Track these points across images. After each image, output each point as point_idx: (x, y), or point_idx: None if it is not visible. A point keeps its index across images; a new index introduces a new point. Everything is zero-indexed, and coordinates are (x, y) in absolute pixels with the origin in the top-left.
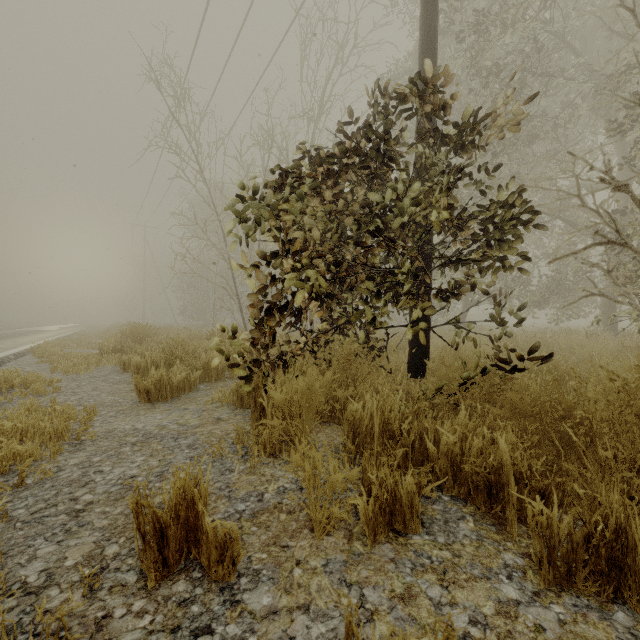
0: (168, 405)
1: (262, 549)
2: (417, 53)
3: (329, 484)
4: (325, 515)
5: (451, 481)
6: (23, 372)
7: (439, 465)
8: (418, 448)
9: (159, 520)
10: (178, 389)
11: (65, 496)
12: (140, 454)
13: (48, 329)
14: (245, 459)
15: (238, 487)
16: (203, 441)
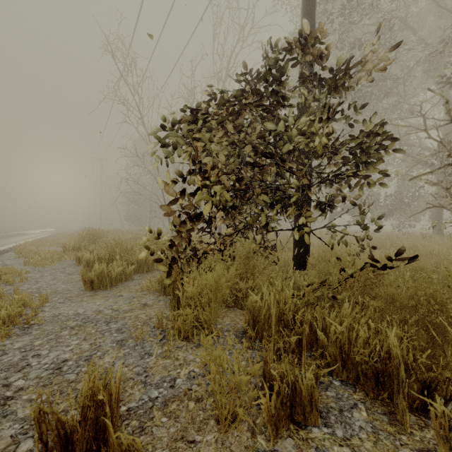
0: (107, 292)
1: (170, 445)
2: (296, 32)
3: (234, 384)
4: (230, 412)
5: (340, 367)
6: (3, 265)
7: (329, 352)
8: (308, 334)
9: (64, 426)
10: (116, 279)
11: (0, 382)
12: (75, 338)
13: (31, 232)
14: (163, 343)
15: (154, 372)
16: (130, 325)
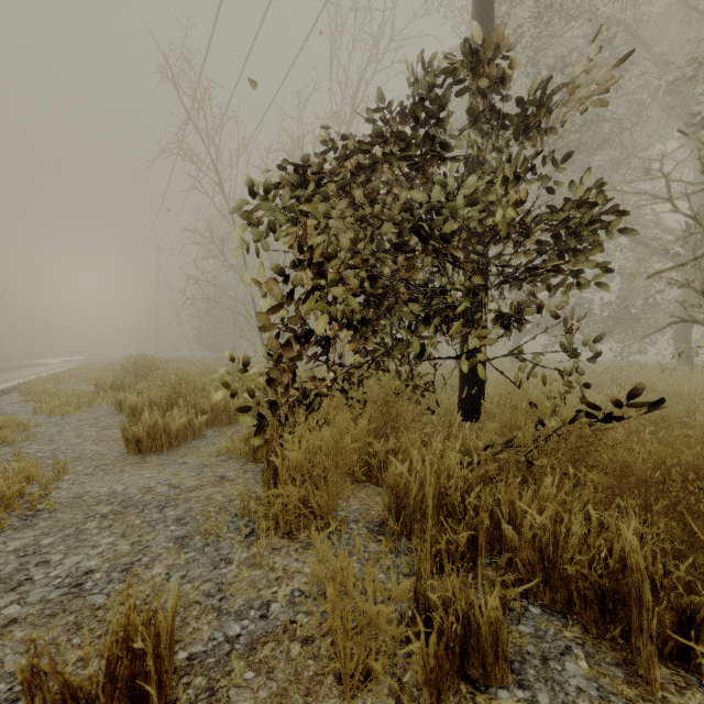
0: (162, 458)
1: None
2: None
3: (366, 619)
4: (360, 666)
5: (541, 583)
6: None
7: (522, 559)
8: (486, 527)
9: (75, 694)
10: (178, 437)
11: None
12: (108, 533)
13: (48, 362)
14: (250, 541)
15: (234, 591)
16: (197, 512)
